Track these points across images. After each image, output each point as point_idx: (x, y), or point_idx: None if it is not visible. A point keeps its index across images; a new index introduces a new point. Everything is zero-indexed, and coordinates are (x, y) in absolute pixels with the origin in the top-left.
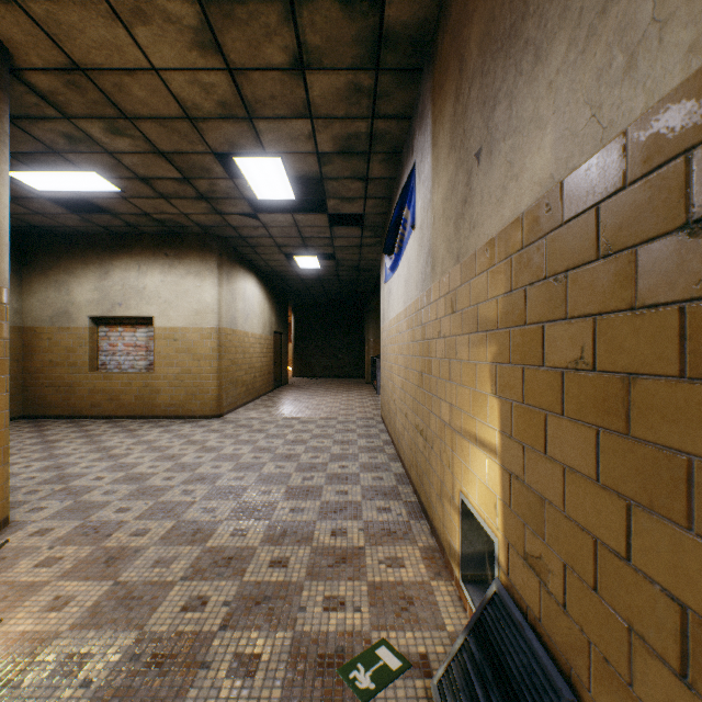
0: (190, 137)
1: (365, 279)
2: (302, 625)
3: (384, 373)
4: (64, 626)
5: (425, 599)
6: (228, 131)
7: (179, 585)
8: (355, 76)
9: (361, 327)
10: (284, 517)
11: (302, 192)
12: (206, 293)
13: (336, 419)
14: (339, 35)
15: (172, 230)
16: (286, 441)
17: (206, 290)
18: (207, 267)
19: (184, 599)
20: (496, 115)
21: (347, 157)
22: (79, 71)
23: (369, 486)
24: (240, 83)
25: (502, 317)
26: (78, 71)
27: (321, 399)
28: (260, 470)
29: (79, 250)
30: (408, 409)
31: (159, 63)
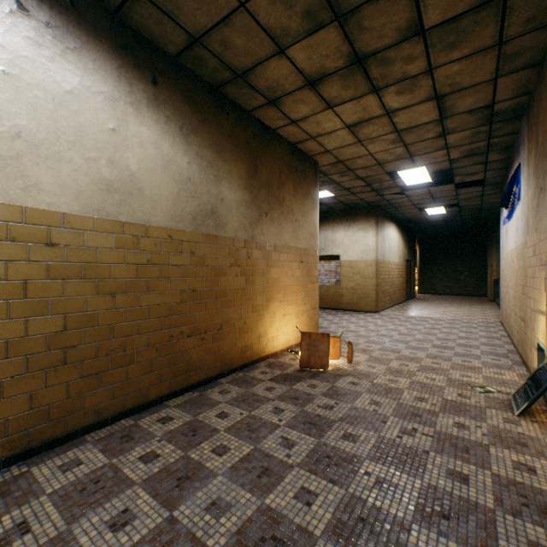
0: (376, 170)
1: (487, 215)
2: (450, 377)
3: (502, 289)
4: (361, 360)
5: (513, 384)
6: (397, 163)
7: (394, 360)
8: (476, 129)
9: (483, 253)
10: (433, 352)
11: (434, 173)
12: (369, 240)
13: (459, 320)
14: (466, 121)
15: (350, 207)
16: (425, 327)
17: (369, 238)
18: (369, 224)
19: (398, 363)
20: (544, 180)
21: (469, 157)
22: (339, 162)
23: (485, 351)
24: (408, 148)
25: (545, 260)
26: (338, 162)
27: (446, 309)
28: (413, 336)
29: None
30: (516, 309)
31: (373, 152)
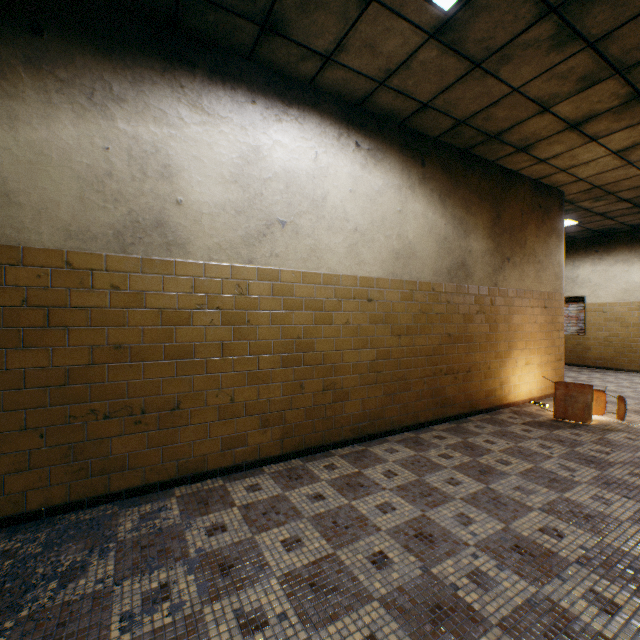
0: None
1: None
2: None
3: None
4: (635, 420)
5: None
6: None
7: None
8: None
9: None
10: None
11: None
12: (633, 275)
13: None
14: None
15: (601, 233)
16: None
17: (633, 273)
18: (634, 255)
19: None
20: None
21: None
22: (594, 188)
23: None
24: None
25: None
26: (593, 188)
27: None
28: None
29: None
30: None
31: None
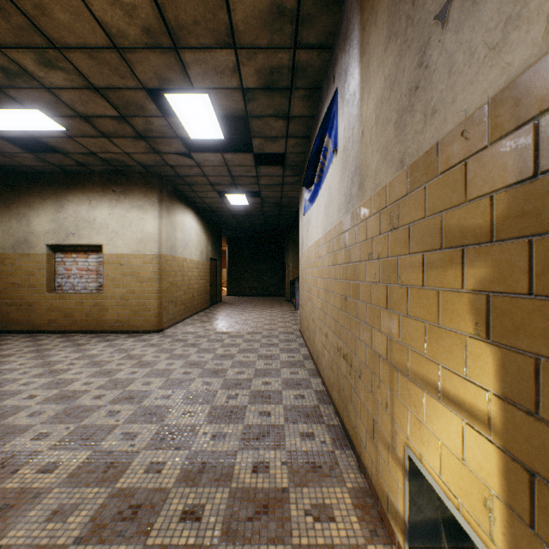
0: (120, 70)
1: (286, 214)
2: None
3: (303, 294)
4: None
5: None
6: (156, 63)
7: None
8: None
9: (282, 255)
10: (205, 445)
11: (230, 134)
12: (148, 224)
13: (261, 333)
14: None
15: (118, 169)
16: (216, 355)
17: (148, 221)
18: (149, 201)
19: None
20: None
21: (270, 93)
22: None
23: (291, 406)
24: (162, 4)
25: (507, 221)
26: None
27: (249, 315)
28: (188, 386)
29: (38, 187)
30: (329, 330)
31: None
